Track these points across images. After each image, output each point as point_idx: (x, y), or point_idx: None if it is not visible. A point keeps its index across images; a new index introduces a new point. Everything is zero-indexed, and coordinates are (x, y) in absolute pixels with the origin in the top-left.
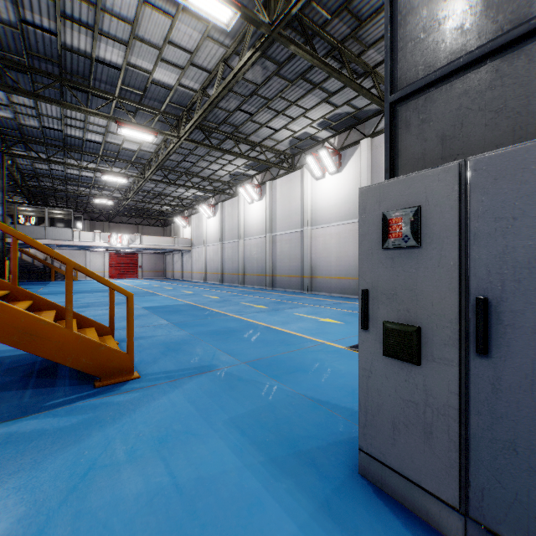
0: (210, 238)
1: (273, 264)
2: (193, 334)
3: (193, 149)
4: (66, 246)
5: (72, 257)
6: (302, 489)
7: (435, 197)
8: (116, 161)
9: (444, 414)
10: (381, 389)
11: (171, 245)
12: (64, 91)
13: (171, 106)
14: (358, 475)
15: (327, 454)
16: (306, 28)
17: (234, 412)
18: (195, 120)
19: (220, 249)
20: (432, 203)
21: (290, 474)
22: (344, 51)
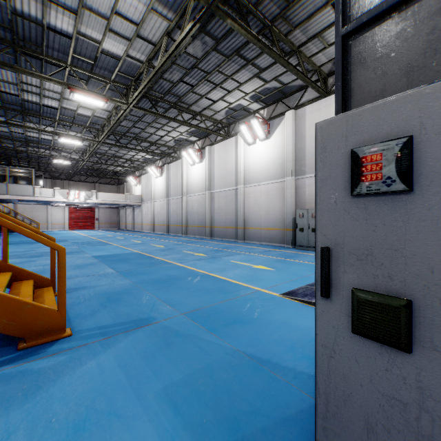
0: (158, 195)
1: (211, 217)
2: (135, 283)
3: (142, 116)
4: (28, 201)
5: (35, 211)
6: None
7: (435, 121)
8: (72, 125)
9: None
10: (349, 374)
11: (123, 201)
12: (19, 57)
13: (120, 76)
14: None
15: (274, 439)
16: (241, 6)
17: (169, 379)
18: (142, 88)
19: (166, 204)
20: (431, 131)
21: None
22: (274, 30)
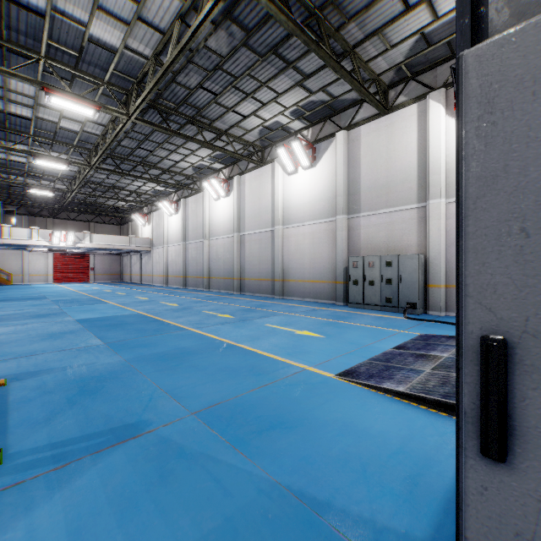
0: (172, 237)
1: (241, 266)
2: (129, 361)
3: (149, 134)
4: None
5: (5, 258)
6: None
7: None
8: (54, 143)
9: None
10: None
11: (127, 245)
12: None
13: (117, 76)
14: None
15: None
16: None
17: None
18: (147, 93)
19: (183, 249)
20: None
21: None
22: (323, 21)
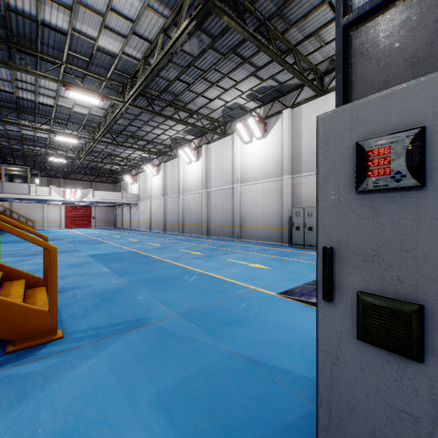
0: (154, 193)
1: (208, 215)
2: (131, 282)
3: (138, 115)
4: (24, 199)
5: (30, 209)
6: None
7: None
8: (68, 123)
9: None
10: (353, 383)
11: (120, 199)
12: (13, 54)
13: (116, 74)
14: None
15: None
16: (237, 3)
17: (163, 383)
18: (138, 86)
19: (163, 202)
20: None
21: None
22: (270, 28)
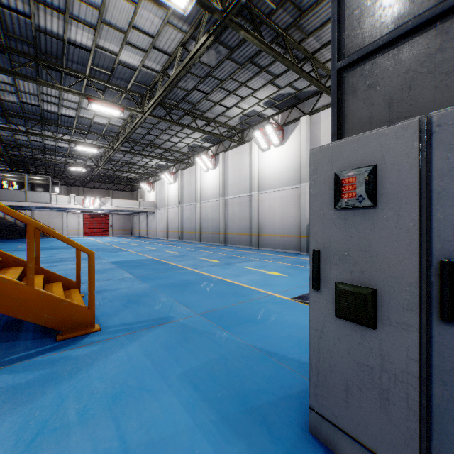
0: (171, 201)
1: (225, 223)
2: (153, 287)
3: (156, 124)
4: (45, 208)
5: (50, 217)
6: (254, 452)
7: (392, 155)
8: (88, 133)
9: (402, 381)
10: (333, 350)
11: (137, 207)
12: (40, 70)
13: (136, 85)
14: (309, 434)
15: (277, 410)
16: (254, 17)
17: (188, 365)
18: (157, 97)
19: (180, 210)
20: (389, 162)
21: (241, 434)
22: (287, 38)
